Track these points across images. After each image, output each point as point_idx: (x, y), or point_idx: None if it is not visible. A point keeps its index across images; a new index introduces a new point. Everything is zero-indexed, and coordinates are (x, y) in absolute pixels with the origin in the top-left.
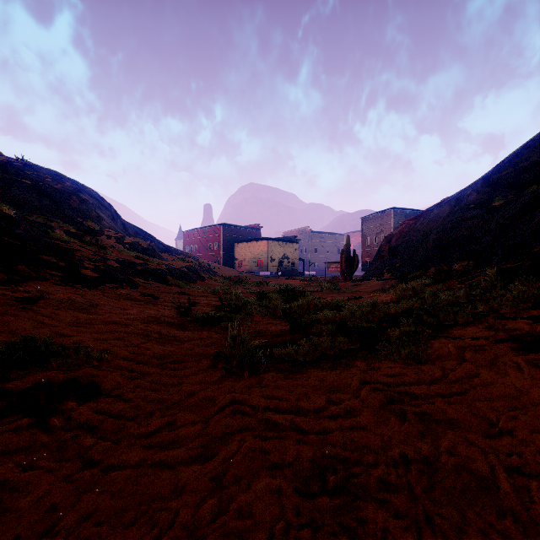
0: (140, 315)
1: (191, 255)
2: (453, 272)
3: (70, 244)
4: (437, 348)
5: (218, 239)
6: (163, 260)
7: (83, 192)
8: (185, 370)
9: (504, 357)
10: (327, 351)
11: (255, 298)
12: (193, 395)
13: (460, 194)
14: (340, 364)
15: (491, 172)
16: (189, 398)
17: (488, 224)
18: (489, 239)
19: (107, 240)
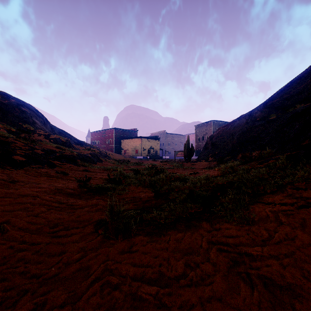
0: (49, 188)
1: (95, 146)
2: (252, 157)
3: (9, 138)
4: (258, 212)
5: (111, 137)
6: (76, 149)
7: (24, 106)
8: (70, 238)
9: (310, 220)
10: (181, 214)
11: (132, 173)
12: (71, 265)
13: (251, 112)
14: (191, 226)
15: (268, 100)
16: (66, 270)
17: (268, 129)
18: (269, 138)
19: (38, 136)
